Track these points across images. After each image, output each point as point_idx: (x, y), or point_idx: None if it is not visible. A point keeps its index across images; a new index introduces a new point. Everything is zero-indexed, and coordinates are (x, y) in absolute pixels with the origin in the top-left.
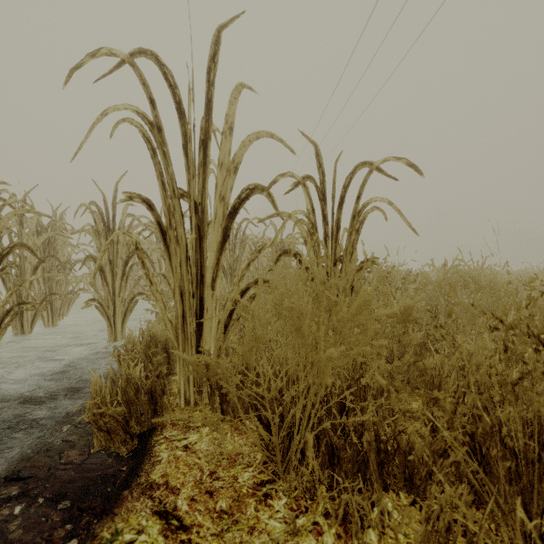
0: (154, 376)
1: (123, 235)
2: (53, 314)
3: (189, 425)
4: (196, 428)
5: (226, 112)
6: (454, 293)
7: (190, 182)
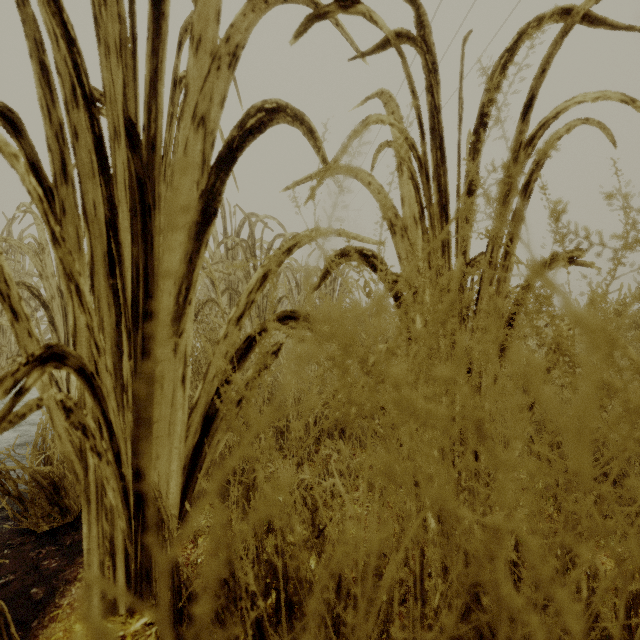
0: None
1: None
2: None
3: None
4: None
5: None
6: None
7: (100, 48)
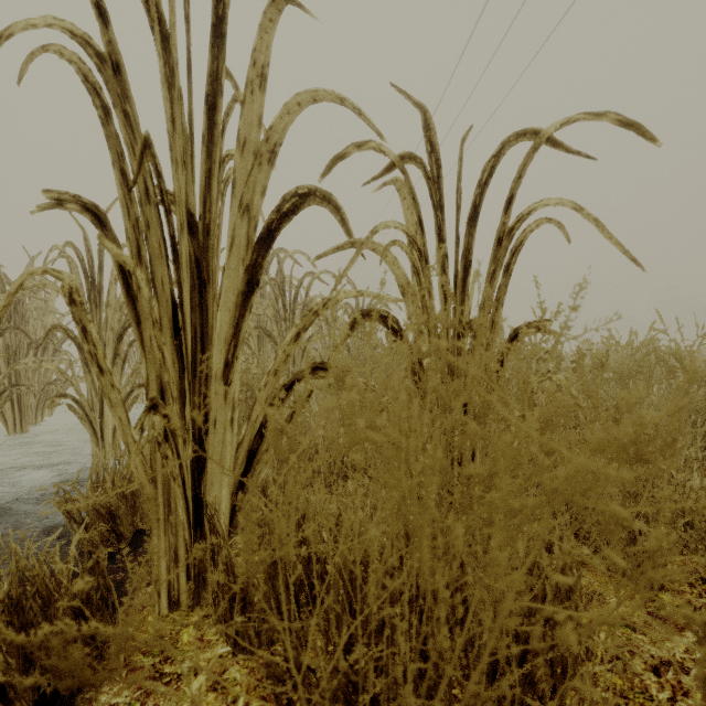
0: (84, 571)
1: (115, 294)
2: (21, 414)
3: (163, 670)
4: (174, 682)
5: (253, 46)
6: (649, 386)
7: (173, 167)
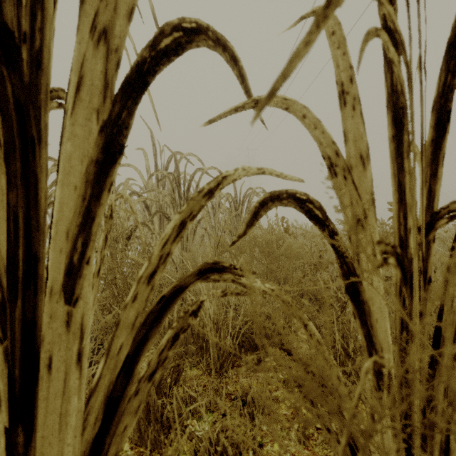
0: None
1: None
2: None
3: None
4: None
5: None
6: None
7: None
